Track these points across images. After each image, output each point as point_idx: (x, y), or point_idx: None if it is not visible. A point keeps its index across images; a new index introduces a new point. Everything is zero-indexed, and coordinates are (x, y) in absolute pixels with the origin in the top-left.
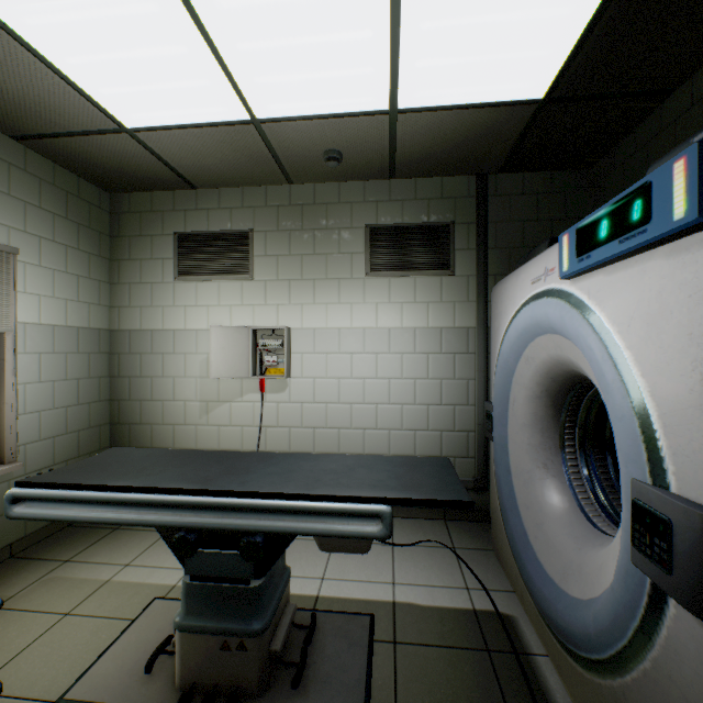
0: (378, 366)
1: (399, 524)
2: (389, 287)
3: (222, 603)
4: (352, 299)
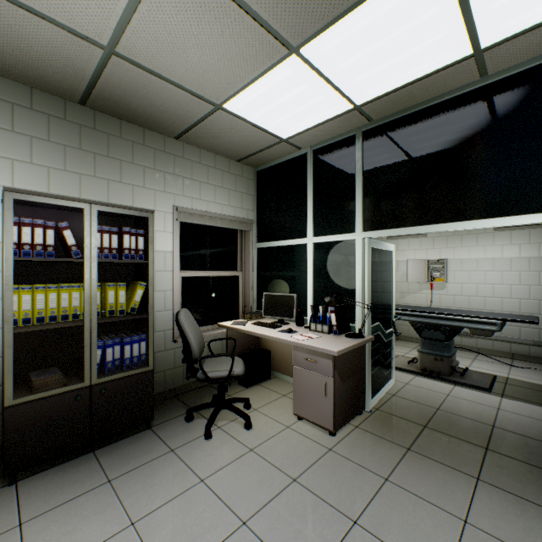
0: (502, 278)
1: (516, 361)
2: (510, 236)
3: (434, 346)
4: (484, 243)
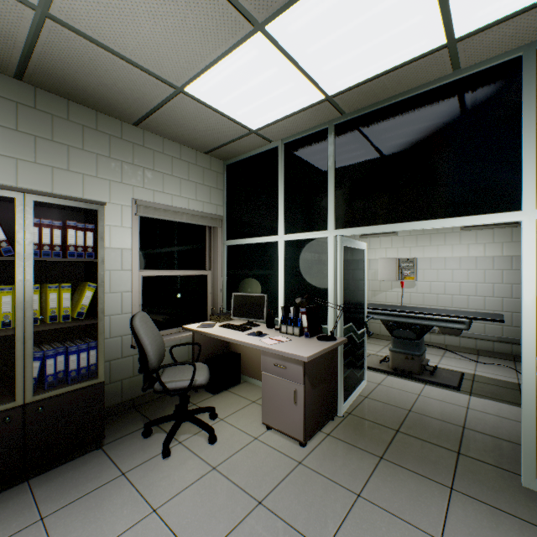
0: (468, 276)
1: (481, 357)
2: (475, 235)
3: (405, 345)
4: (452, 242)
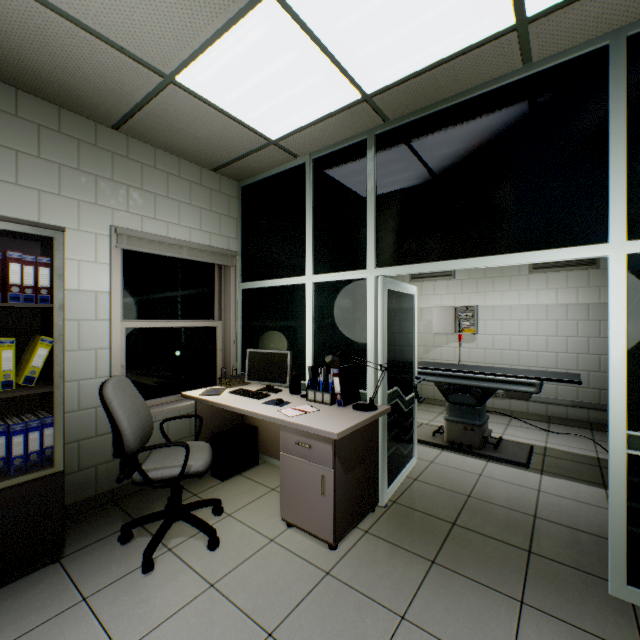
0: (538, 328)
1: (553, 426)
2: (546, 279)
3: (463, 413)
4: (519, 287)
